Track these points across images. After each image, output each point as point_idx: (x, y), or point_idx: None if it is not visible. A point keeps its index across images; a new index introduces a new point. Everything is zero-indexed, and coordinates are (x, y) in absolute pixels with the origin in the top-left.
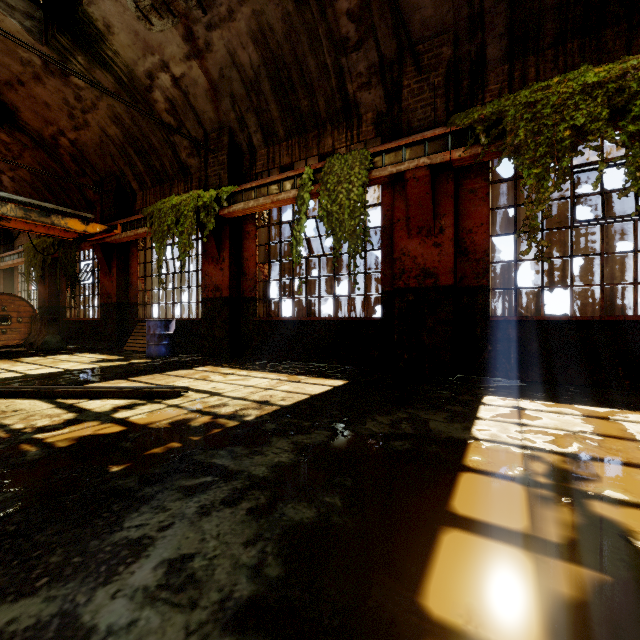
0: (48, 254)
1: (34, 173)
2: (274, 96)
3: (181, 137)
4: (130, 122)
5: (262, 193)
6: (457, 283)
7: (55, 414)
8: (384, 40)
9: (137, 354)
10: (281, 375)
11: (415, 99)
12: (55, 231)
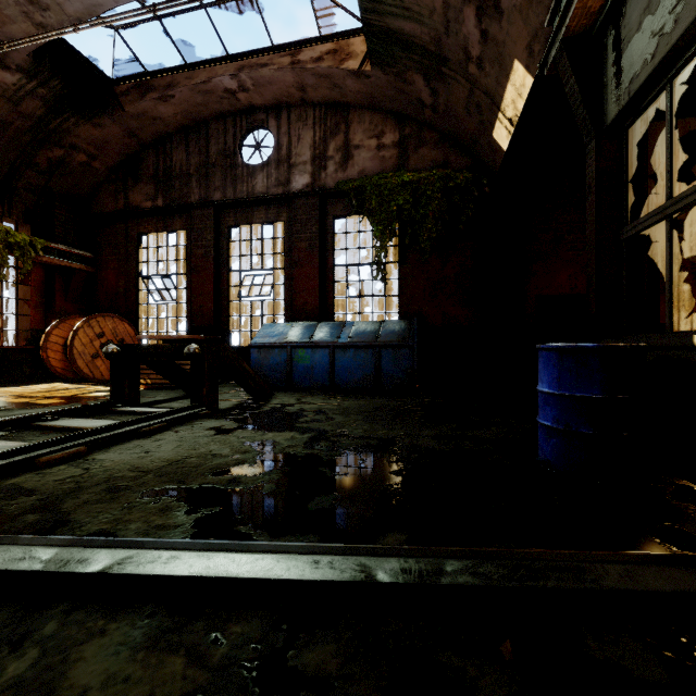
0: None
1: None
2: None
3: None
4: None
5: None
6: None
7: None
8: None
9: None
10: None
11: None
12: None
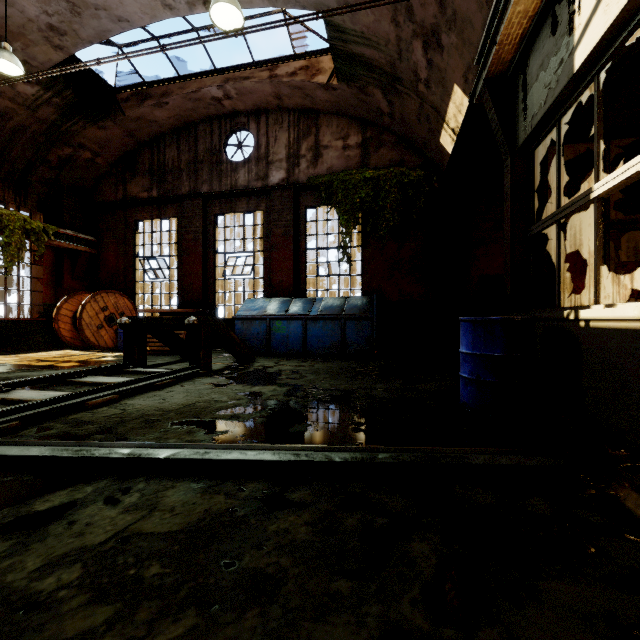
0: None
1: None
2: None
3: None
4: None
5: None
6: None
7: None
8: None
9: None
10: None
11: None
12: None
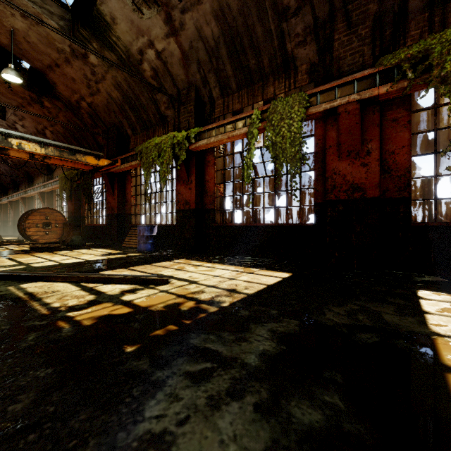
0: (74, 181)
1: (65, 127)
2: (229, 59)
3: (161, 95)
4: (127, 87)
5: (220, 131)
6: (380, 195)
7: (81, 295)
8: (318, 5)
9: (131, 249)
10: (237, 267)
11: (345, 49)
12: (78, 165)
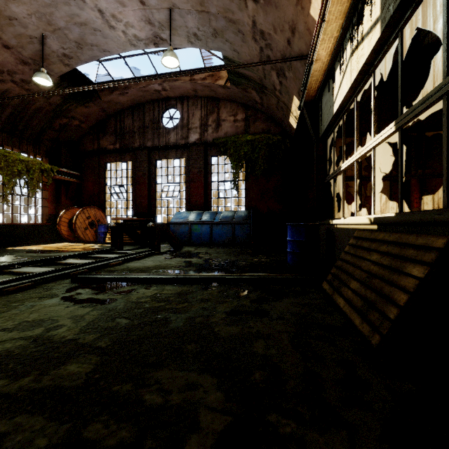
0: None
1: None
2: None
3: None
4: None
5: None
6: None
7: None
8: None
9: None
10: None
11: None
12: None
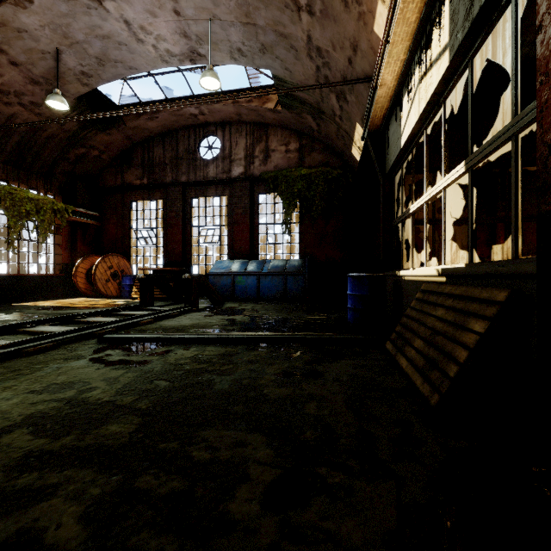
0: None
1: None
2: None
3: None
4: None
5: None
6: None
7: None
8: None
9: None
10: None
11: None
12: None
